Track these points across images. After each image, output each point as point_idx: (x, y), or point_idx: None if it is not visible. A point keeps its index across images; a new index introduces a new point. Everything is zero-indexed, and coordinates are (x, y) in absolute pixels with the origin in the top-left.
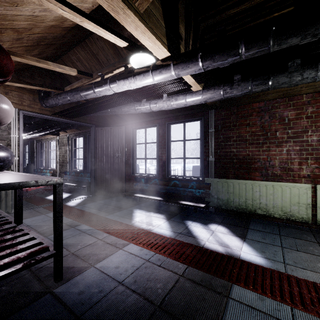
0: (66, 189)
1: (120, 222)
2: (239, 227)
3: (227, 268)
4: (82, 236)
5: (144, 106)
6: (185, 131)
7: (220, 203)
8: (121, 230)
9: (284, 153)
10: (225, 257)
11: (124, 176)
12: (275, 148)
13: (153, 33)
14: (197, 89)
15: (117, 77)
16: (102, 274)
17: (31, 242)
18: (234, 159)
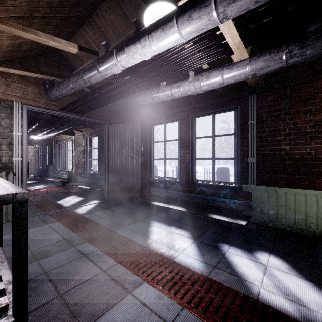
0: (80, 192)
1: (132, 241)
2: (303, 261)
3: None
4: (81, 263)
5: (164, 92)
6: (214, 125)
7: (265, 219)
8: (133, 255)
9: None
10: None
11: (140, 180)
12: None
13: None
14: (241, 57)
15: (125, 43)
16: None
17: None
18: (287, 160)
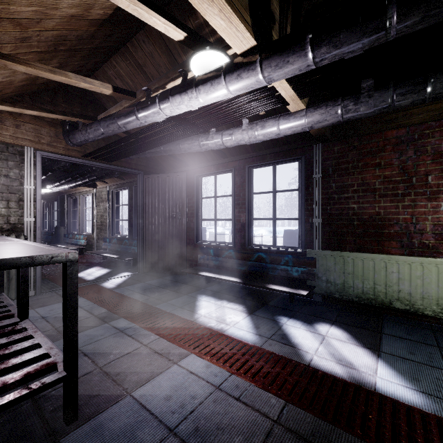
0: (104, 263)
1: (176, 316)
2: (365, 331)
3: (356, 410)
4: (118, 338)
5: (213, 140)
6: (275, 178)
7: (331, 289)
8: (178, 329)
9: (442, 210)
10: (350, 387)
11: (185, 245)
12: (426, 202)
13: (228, 1)
14: (298, 108)
15: (170, 92)
16: (142, 410)
17: (32, 353)
18: (355, 221)
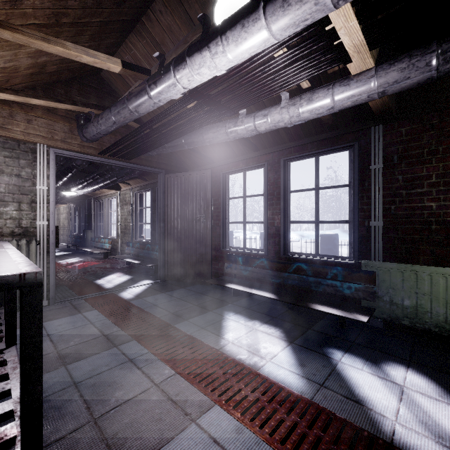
0: (127, 268)
1: (198, 341)
2: None
3: None
4: (125, 372)
5: (243, 125)
6: (318, 172)
7: (397, 313)
8: (199, 362)
9: None
10: None
11: (210, 252)
12: None
13: None
14: (363, 67)
15: (187, 51)
16: None
17: None
18: (433, 224)
